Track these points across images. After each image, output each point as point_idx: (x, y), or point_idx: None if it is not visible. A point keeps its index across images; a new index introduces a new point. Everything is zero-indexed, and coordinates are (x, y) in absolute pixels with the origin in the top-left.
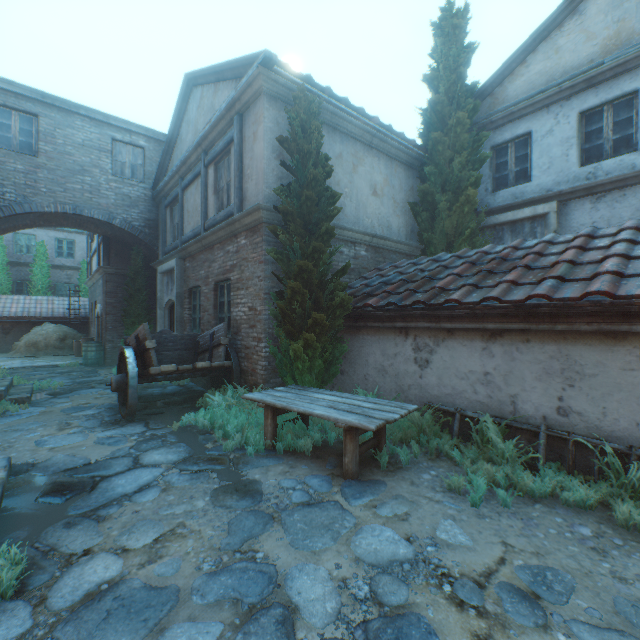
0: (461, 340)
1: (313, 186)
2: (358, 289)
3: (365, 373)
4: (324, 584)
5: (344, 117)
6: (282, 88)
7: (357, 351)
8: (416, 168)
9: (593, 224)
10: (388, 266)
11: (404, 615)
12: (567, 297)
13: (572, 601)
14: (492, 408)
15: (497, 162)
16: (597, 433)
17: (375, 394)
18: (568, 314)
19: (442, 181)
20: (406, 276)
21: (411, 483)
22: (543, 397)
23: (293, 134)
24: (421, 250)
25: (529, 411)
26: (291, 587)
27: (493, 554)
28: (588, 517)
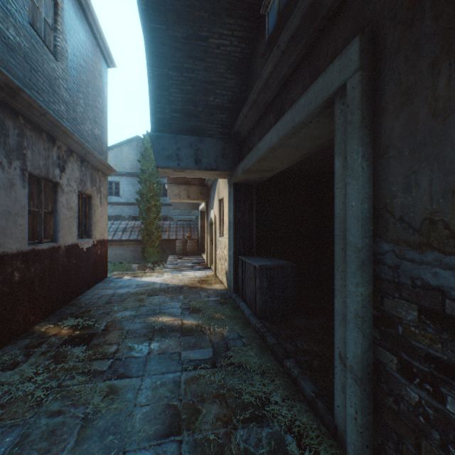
0: None
1: None
2: None
3: None
4: None
5: None
6: None
7: None
8: None
9: (111, 213)
10: None
11: None
12: None
13: None
14: None
15: None
16: None
17: None
18: None
19: None
20: None
21: None
22: None
23: None
24: None
25: None
26: None
27: None
28: None
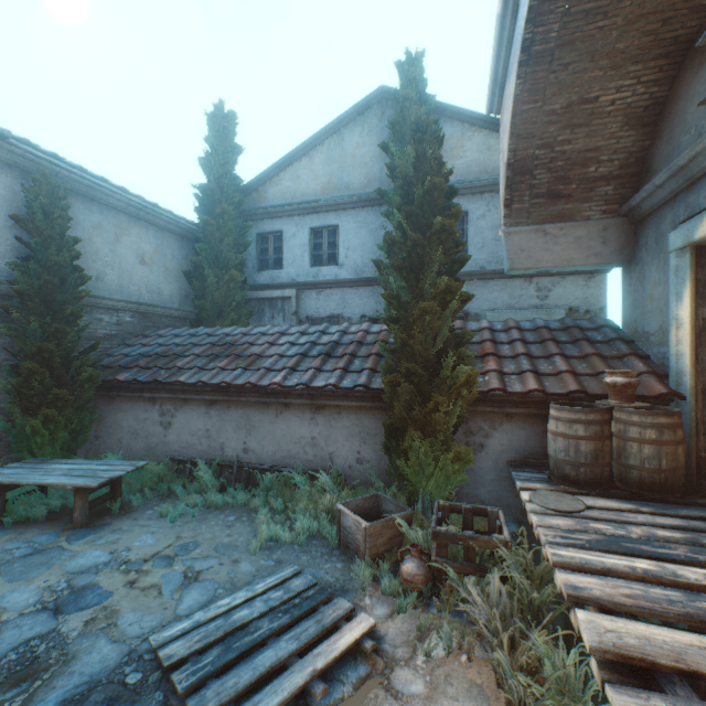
0: (193, 407)
1: (57, 269)
2: (116, 359)
3: (120, 437)
4: (32, 592)
5: (104, 191)
6: (20, 157)
7: (113, 417)
8: (192, 239)
9: (317, 309)
10: (155, 333)
11: (87, 587)
12: (238, 384)
13: (195, 552)
14: (211, 454)
15: (262, 247)
16: (261, 461)
17: (129, 454)
18: (245, 391)
19: (214, 256)
20: (162, 350)
21: (135, 519)
22: (238, 443)
23: (33, 213)
24: (196, 314)
25: (231, 453)
26: (3, 601)
27: (167, 544)
28: (241, 510)
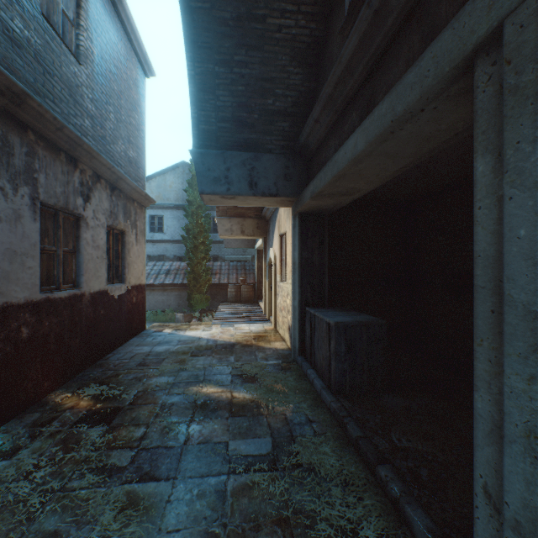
0: None
1: None
2: None
3: None
4: None
5: None
6: None
7: None
8: None
9: (153, 252)
10: None
11: None
12: None
13: None
14: None
15: None
16: None
17: None
18: None
19: None
20: None
21: None
22: None
23: None
24: None
25: None
26: None
27: None
28: None
